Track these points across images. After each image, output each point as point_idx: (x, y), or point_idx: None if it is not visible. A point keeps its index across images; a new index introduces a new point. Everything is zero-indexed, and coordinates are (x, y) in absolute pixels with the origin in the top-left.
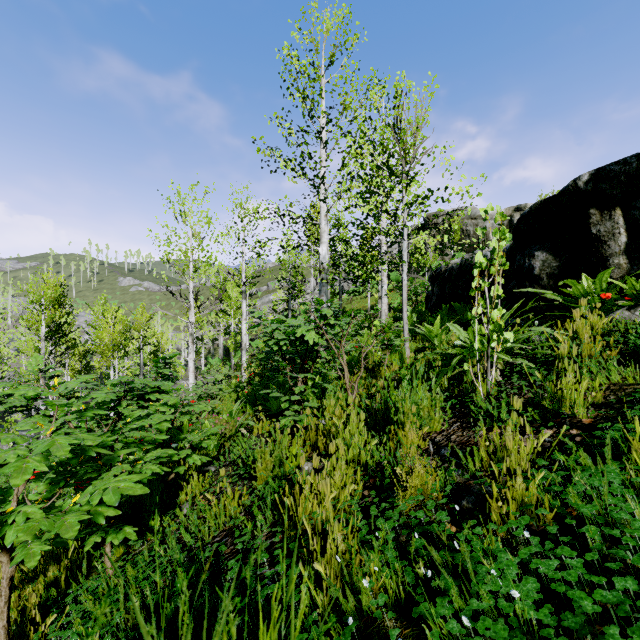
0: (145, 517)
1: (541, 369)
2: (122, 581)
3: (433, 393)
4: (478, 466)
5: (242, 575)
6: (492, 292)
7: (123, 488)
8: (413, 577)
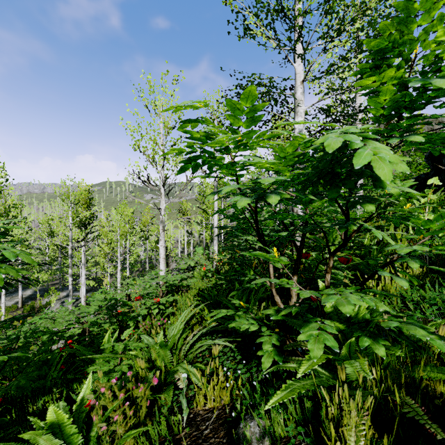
0: None
1: None
2: None
3: None
4: None
5: None
6: None
7: None
8: None
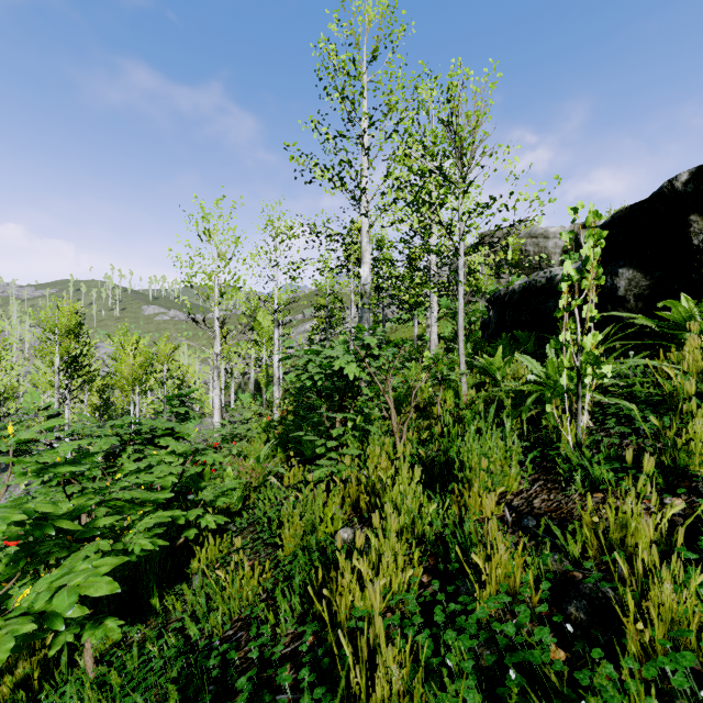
0: (145, 594)
1: (646, 412)
2: None
3: (508, 443)
4: (581, 549)
5: None
6: (584, 313)
7: (84, 585)
8: None
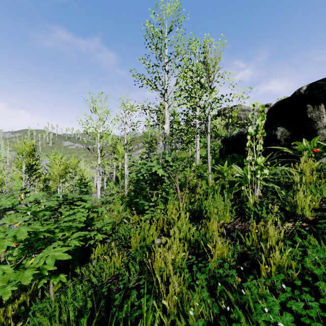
0: (72, 267)
1: (283, 189)
2: (57, 305)
3: (225, 202)
4: (251, 243)
5: (119, 318)
6: (257, 148)
7: (57, 256)
8: (218, 309)
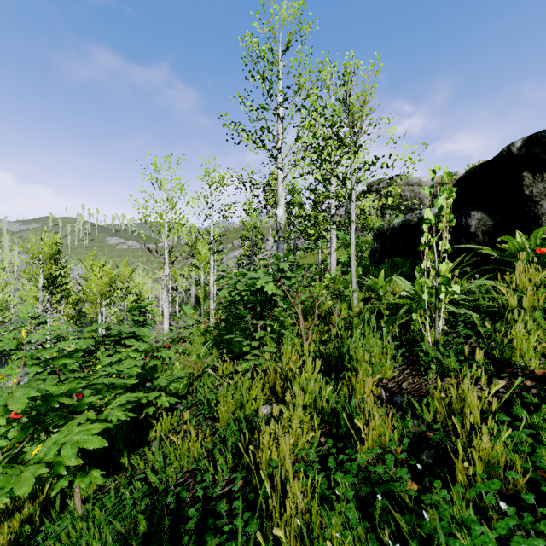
0: (116, 455)
1: (485, 319)
2: (85, 528)
3: (384, 342)
4: (433, 416)
5: None
6: (440, 247)
7: (81, 441)
8: (378, 545)
